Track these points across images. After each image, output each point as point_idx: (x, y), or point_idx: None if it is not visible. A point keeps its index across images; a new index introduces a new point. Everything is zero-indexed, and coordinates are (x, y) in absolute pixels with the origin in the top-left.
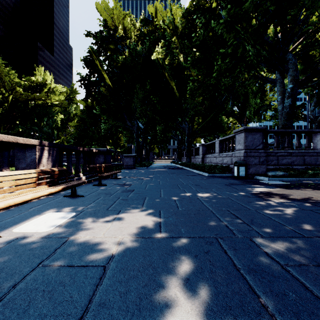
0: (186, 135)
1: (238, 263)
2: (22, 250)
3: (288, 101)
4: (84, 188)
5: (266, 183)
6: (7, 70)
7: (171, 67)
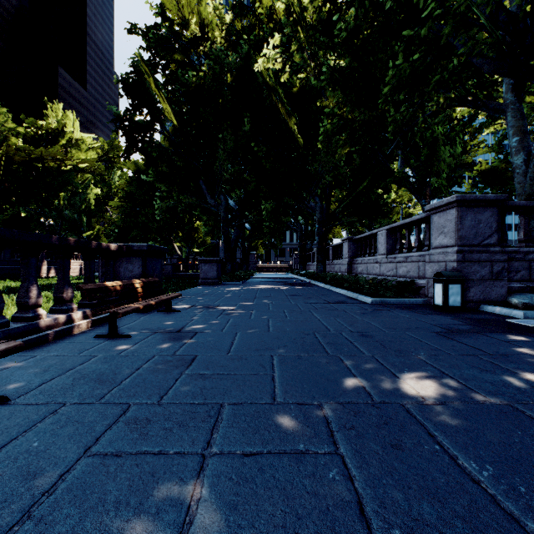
0: (317, 222)
1: None
2: None
3: None
4: (61, 348)
5: (532, 327)
6: None
7: (289, 93)
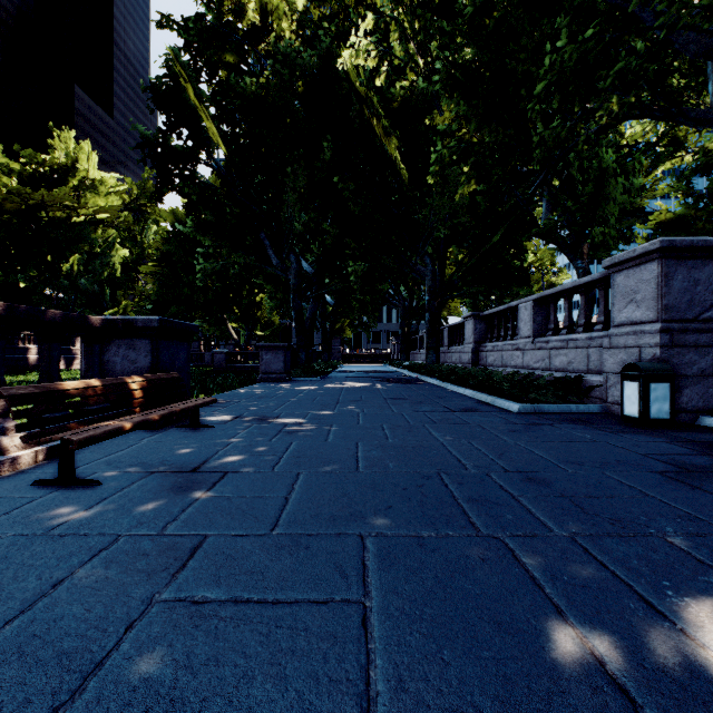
0: (428, 292)
1: None
2: None
3: None
4: None
5: None
6: None
7: (387, 107)
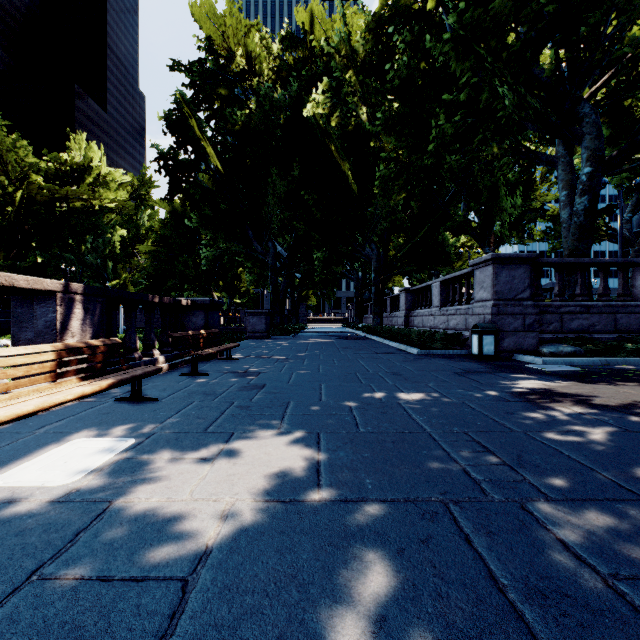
0: (373, 271)
1: (500, 572)
2: (0, 536)
3: (582, 201)
4: (162, 380)
5: (539, 369)
6: (12, 140)
7: (342, 132)
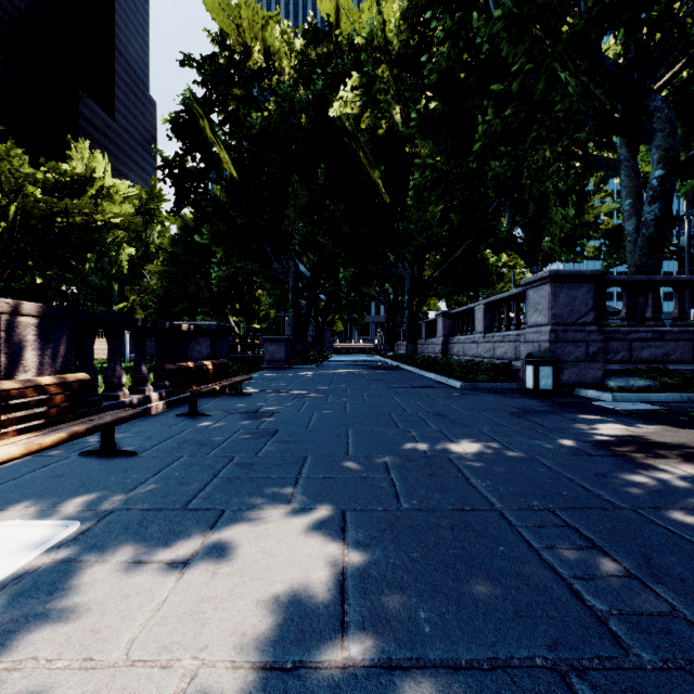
0: (407, 293)
1: None
2: None
3: (652, 210)
4: (151, 424)
5: (611, 408)
6: (5, 148)
7: (372, 137)
